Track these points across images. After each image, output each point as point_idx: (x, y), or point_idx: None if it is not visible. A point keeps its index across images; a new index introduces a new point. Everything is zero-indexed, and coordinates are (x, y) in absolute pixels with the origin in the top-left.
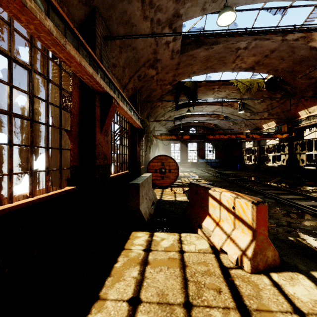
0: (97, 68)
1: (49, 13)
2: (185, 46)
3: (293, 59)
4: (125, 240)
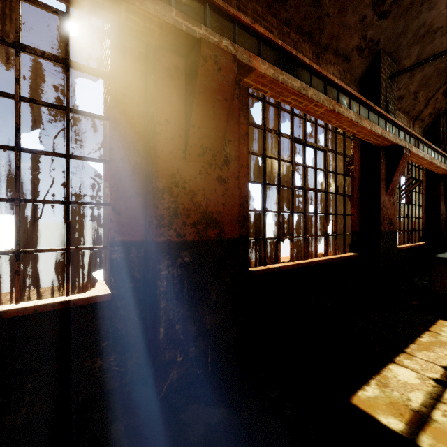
0: (384, 122)
1: (349, 104)
2: None
3: None
4: (429, 324)
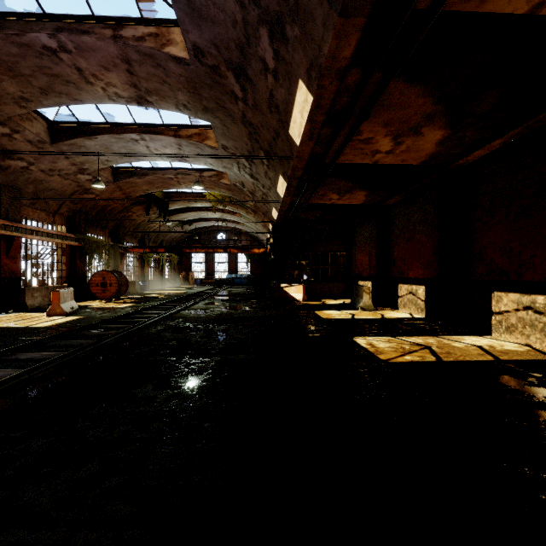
0: None
1: None
2: (119, 175)
3: (224, 188)
4: (9, 314)
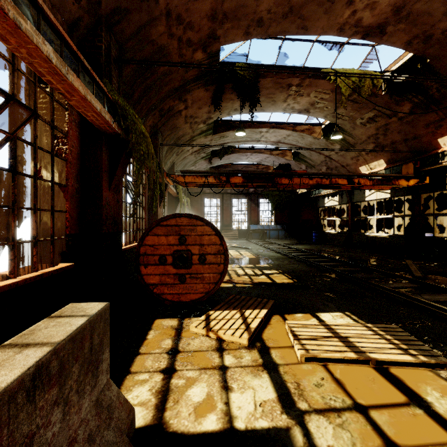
0: None
1: None
2: None
3: None
4: None
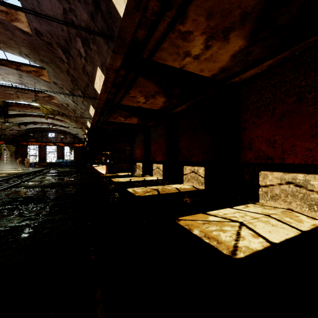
0: None
1: None
2: None
3: (54, 105)
4: None
